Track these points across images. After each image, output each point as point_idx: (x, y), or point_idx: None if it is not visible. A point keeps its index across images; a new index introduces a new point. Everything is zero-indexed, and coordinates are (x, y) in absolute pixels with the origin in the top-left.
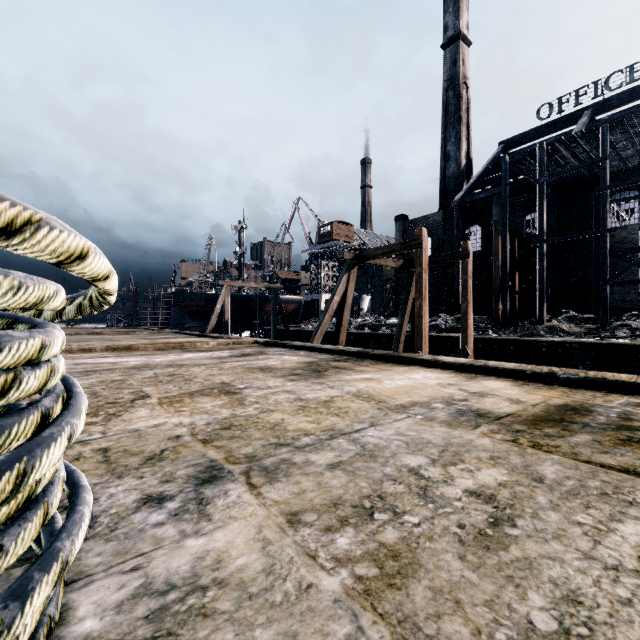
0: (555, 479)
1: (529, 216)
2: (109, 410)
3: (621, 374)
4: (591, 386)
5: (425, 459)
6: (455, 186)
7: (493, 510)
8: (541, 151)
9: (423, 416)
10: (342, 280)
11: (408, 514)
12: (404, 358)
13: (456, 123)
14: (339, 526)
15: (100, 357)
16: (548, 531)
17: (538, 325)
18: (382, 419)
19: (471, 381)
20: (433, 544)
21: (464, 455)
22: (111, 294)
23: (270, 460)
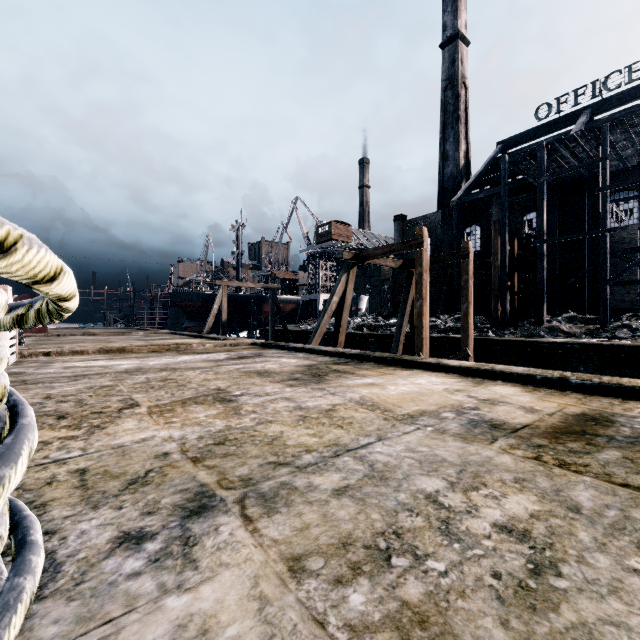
0: (593, 508)
1: (528, 216)
2: (93, 421)
3: (637, 380)
4: (606, 392)
5: (442, 482)
6: (454, 186)
7: (530, 552)
8: (541, 150)
9: (434, 428)
10: (341, 280)
11: (431, 558)
12: (407, 361)
13: (455, 123)
14: (351, 576)
15: (92, 360)
16: (601, 582)
17: (538, 326)
18: (390, 432)
19: (479, 386)
20: (466, 603)
21: (485, 477)
22: (65, 300)
23: (268, 484)
